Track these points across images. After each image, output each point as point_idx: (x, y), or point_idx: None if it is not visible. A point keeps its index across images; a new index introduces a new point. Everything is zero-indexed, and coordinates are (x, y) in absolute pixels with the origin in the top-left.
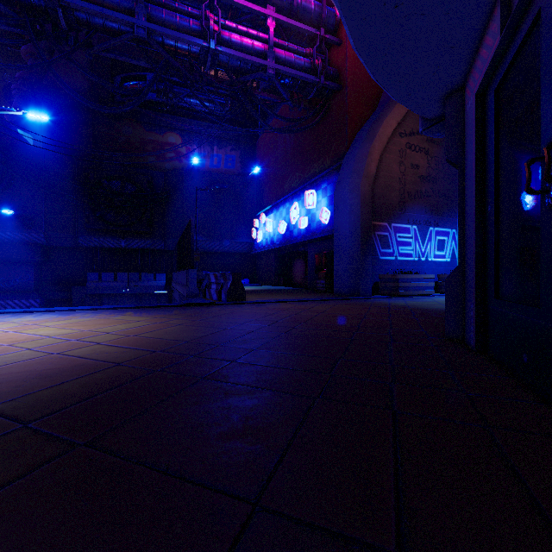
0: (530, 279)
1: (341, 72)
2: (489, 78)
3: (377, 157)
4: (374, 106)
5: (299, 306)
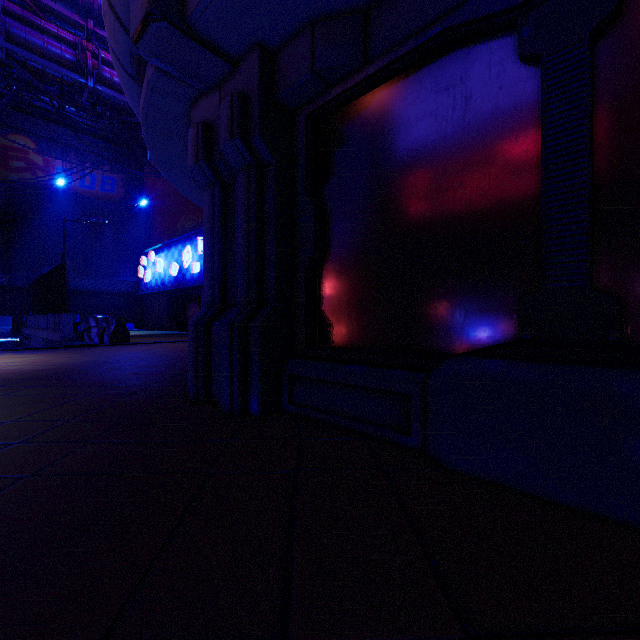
0: None
1: None
2: None
3: None
4: None
5: (181, 344)
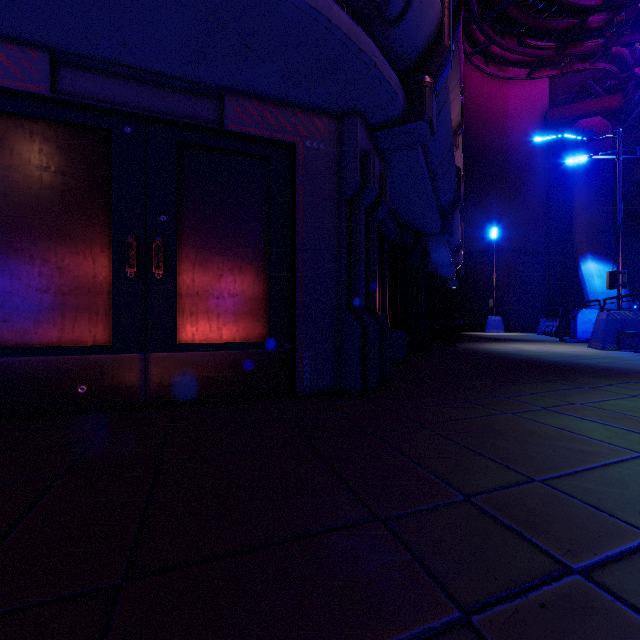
0: (80, 325)
1: None
2: None
3: None
4: None
5: None
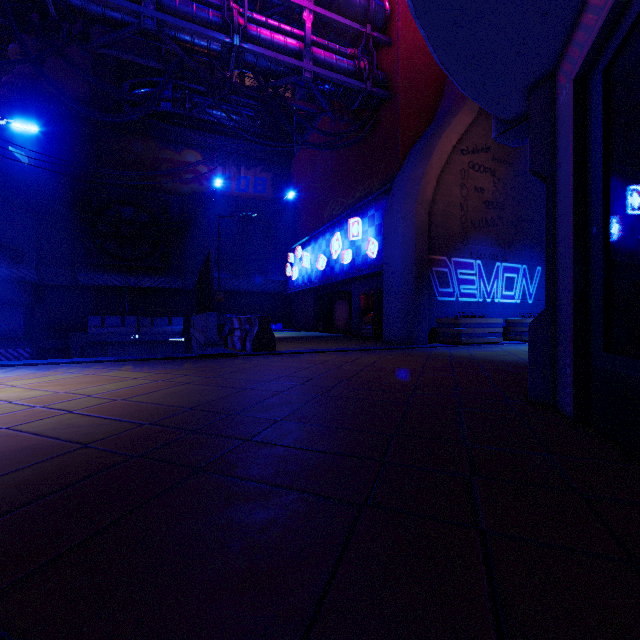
0: None
1: (392, 78)
2: (595, 53)
3: (434, 178)
4: (431, 118)
5: (341, 358)
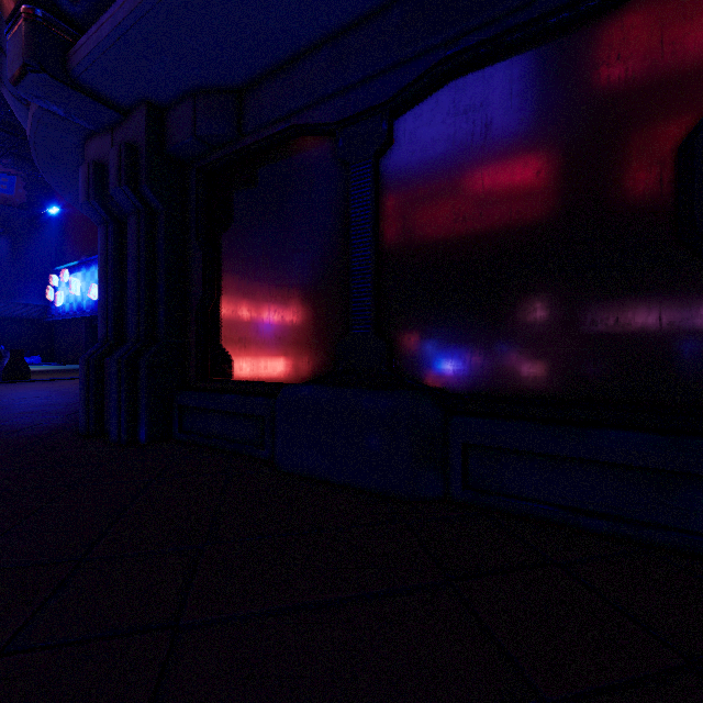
0: None
1: None
2: None
3: None
4: None
5: None
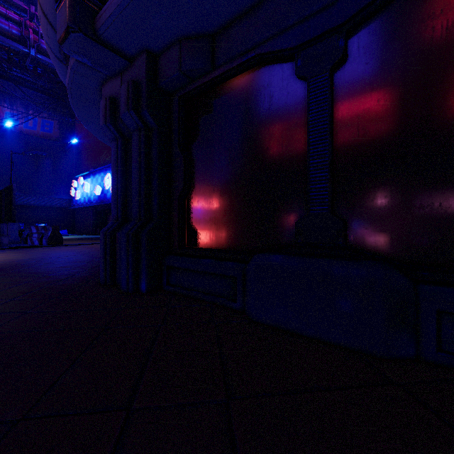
0: None
1: None
2: None
3: None
4: None
5: None
